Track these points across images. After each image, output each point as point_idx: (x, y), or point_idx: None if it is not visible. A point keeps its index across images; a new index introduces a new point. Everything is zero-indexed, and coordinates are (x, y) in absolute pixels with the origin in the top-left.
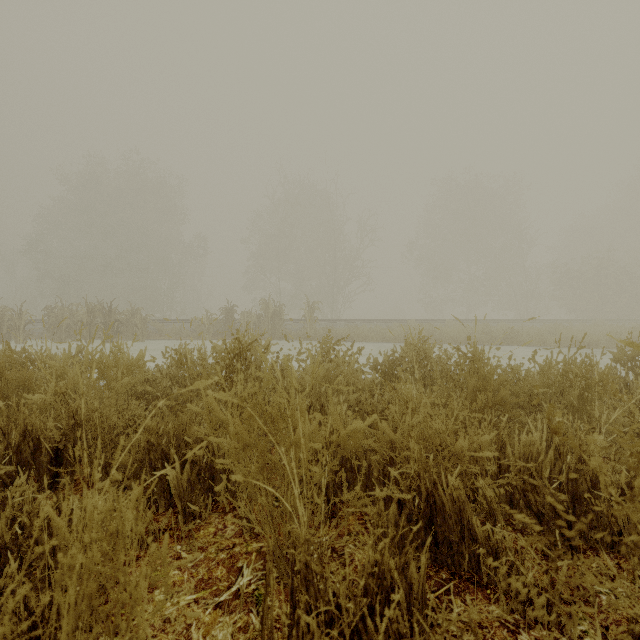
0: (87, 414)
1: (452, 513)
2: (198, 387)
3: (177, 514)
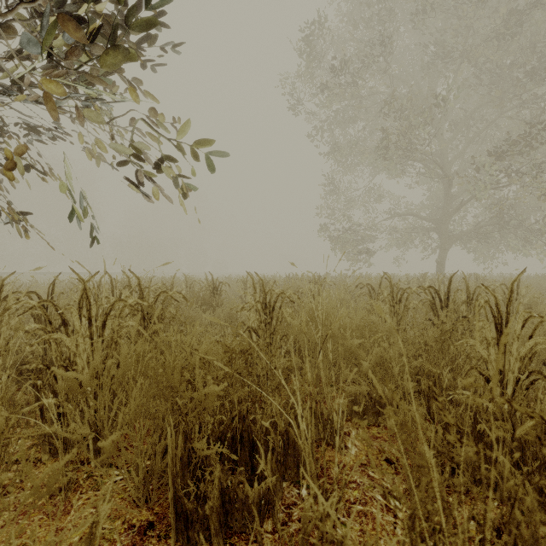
0: None
1: None
2: None
3: None
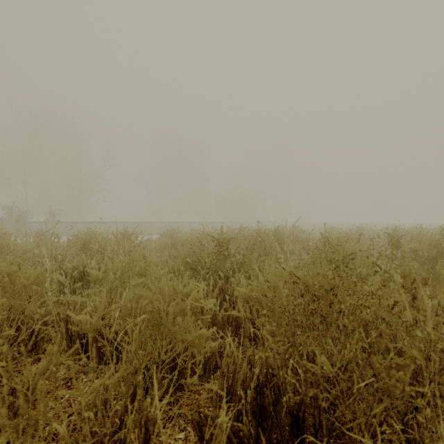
0: None
1: None
2: None
3: None
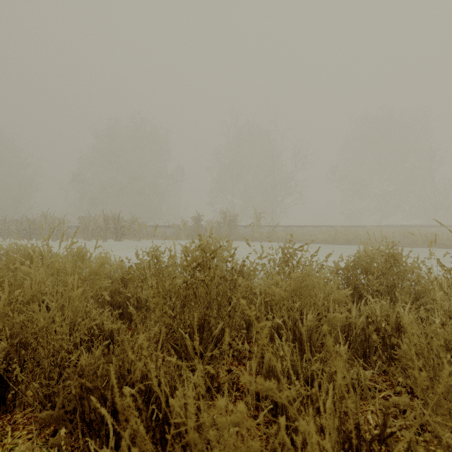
0: (34, 331)
1: None
2: None
3: None
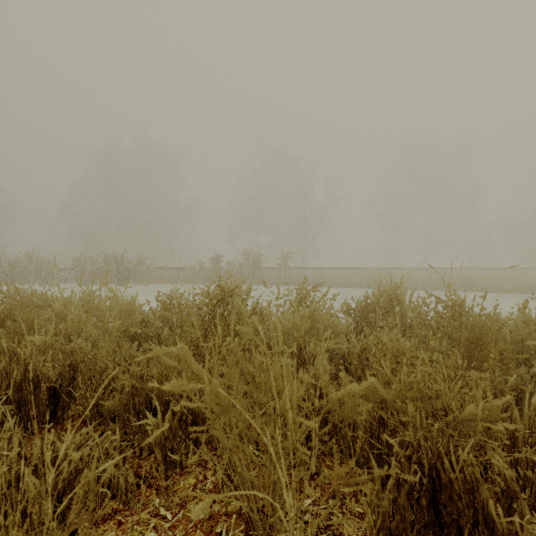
0: (81, 355)
1: (462, 494)
2: (158, 354)
3: (158, 462)
